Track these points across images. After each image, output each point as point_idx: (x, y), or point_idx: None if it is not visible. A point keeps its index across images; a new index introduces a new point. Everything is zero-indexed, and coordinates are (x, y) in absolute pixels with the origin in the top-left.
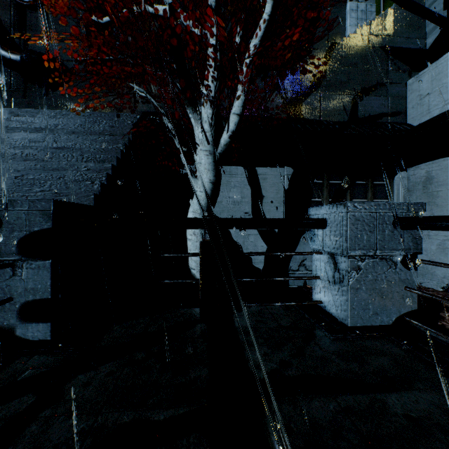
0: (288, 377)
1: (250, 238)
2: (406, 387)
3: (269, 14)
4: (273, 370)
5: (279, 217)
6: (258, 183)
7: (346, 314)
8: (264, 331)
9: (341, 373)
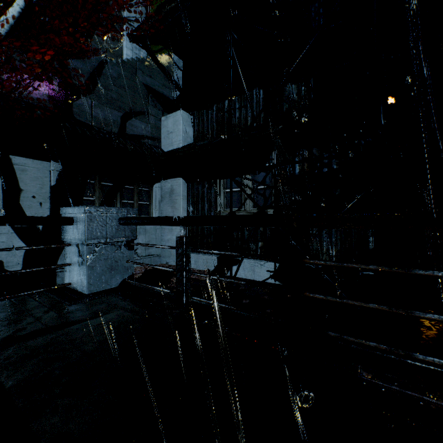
0: (20, 335)
1: (1, 238)
2: (107, 313)
3: (22, 7)
4: (6, 337)
5: (44, 213)
6: (14, 174)
7: (86, 286)
8: (4, 317)
9: (68, 320)
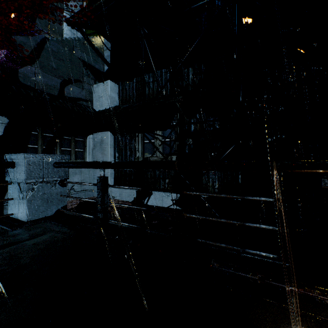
0: None
1: None
2: (42, 235)
3: None
4: None
5: None
6: None
7: (25, 215)
8: None
9: (8, 242)
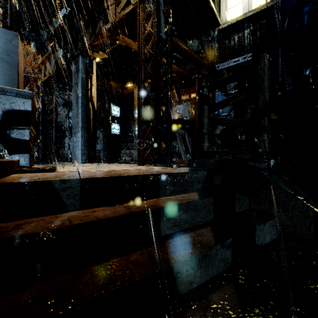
0: None
1: None
2: None
3: None
4: None
5: None
6: None
7: None
8: None
9: None
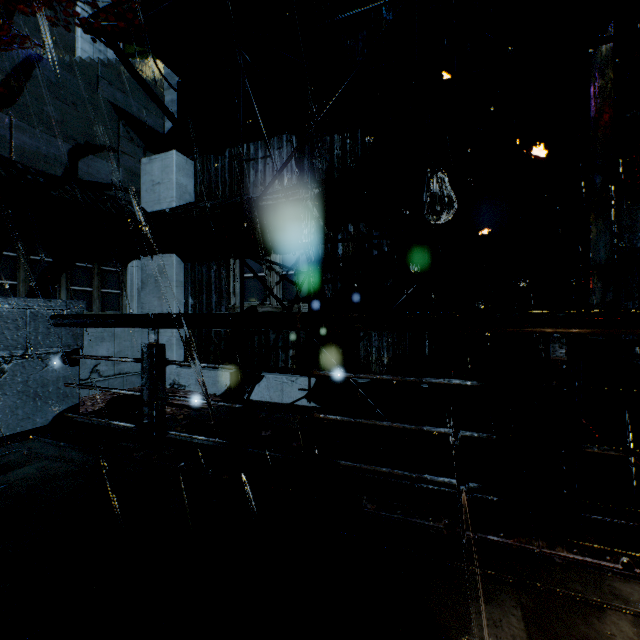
0: None
1: None
2: (20, 467)
3: None
4: None
5: None
6: None
7: None
8: None
9: None
